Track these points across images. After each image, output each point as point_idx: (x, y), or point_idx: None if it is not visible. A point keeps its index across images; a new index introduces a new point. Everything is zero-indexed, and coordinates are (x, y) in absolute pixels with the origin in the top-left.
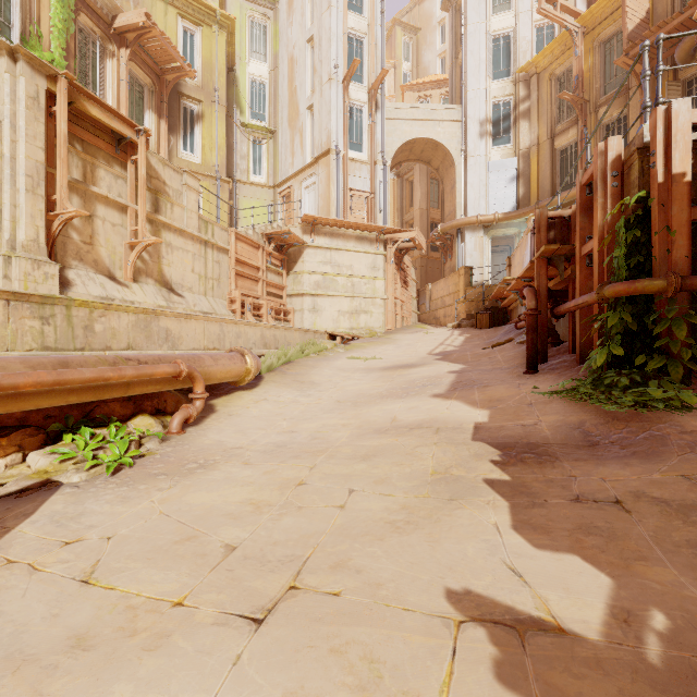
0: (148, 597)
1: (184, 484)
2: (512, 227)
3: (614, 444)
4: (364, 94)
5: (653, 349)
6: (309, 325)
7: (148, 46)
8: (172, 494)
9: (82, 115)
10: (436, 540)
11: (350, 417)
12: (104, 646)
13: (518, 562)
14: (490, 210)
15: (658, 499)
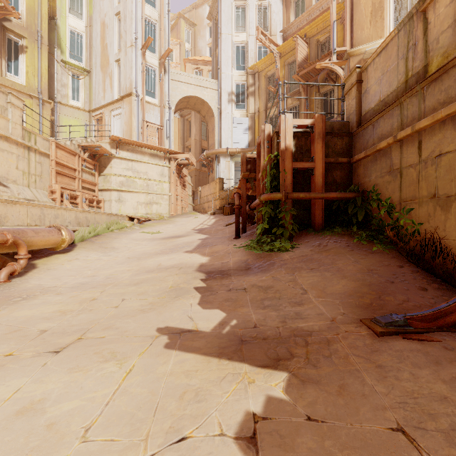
0: None
1: (11, 308)
2: None
3: (256, 268)
4: (156, 60)
5: (280, 225)
6: (116, 210)
7: None
8: (2, 314)
9: None
10: (161, 313)
11: (133, 266)
12: None
13: (194, 315)
14: (234, 146)
15: (259, 286)
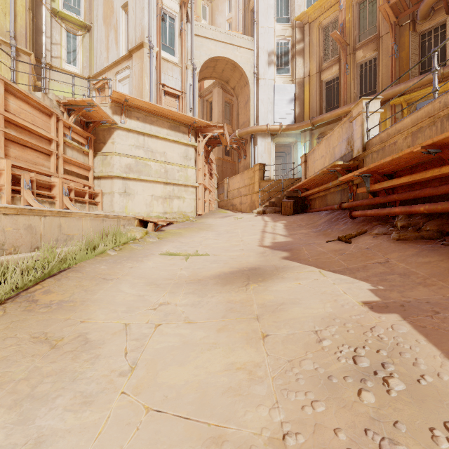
0: None
1: None
2: (291, 136)
3: None
4: (176, 4)
5: None
6: (120, 208)
7: None
8: None
9: None
10: None
11: None
12: None
13: None
14: (275, 122)
15: None
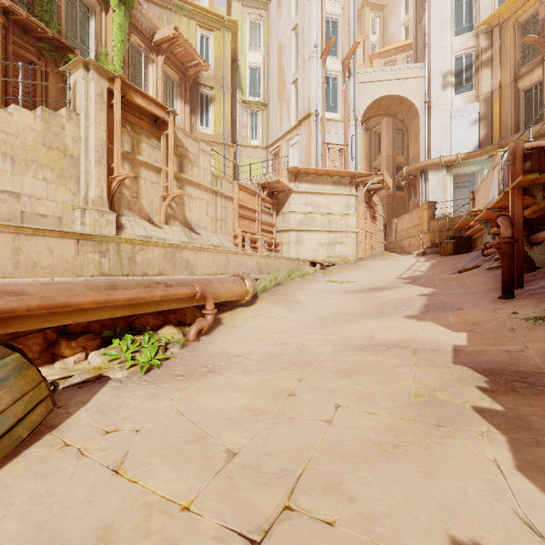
0: (162, 496)
1: (196, 386)
2: (474, 164)
3: None
4: (338, 65)
5: None
6: (294, 254)
7: (176, 51)
8: (187, 395)
9: (131, 105)
10: (429, 472)
11: (331, 333)
12: (122, 543)
13: (534, 516)
14: (452, 151)
15: None
